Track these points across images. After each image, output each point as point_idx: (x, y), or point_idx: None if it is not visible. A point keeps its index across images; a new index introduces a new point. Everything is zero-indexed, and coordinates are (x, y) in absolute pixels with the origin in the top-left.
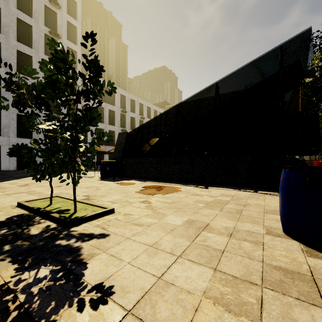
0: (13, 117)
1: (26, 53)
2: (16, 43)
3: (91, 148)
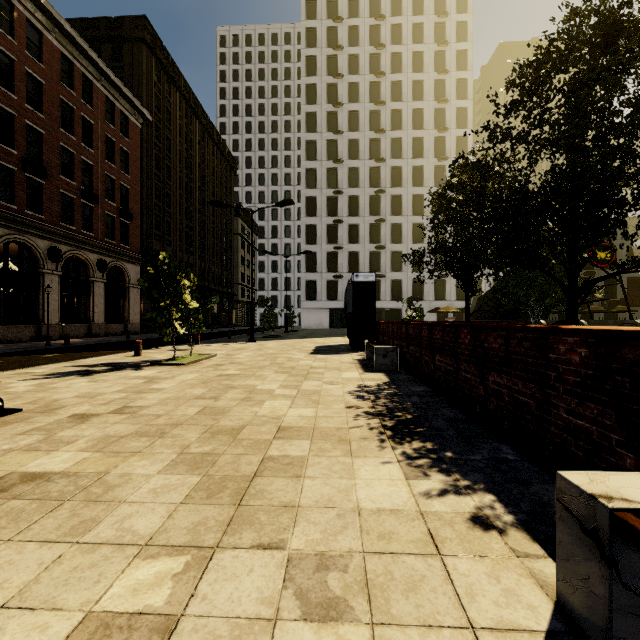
0: (410, 284)
1: (419, 222)
2: (412, 218)
3: (419, 319)
